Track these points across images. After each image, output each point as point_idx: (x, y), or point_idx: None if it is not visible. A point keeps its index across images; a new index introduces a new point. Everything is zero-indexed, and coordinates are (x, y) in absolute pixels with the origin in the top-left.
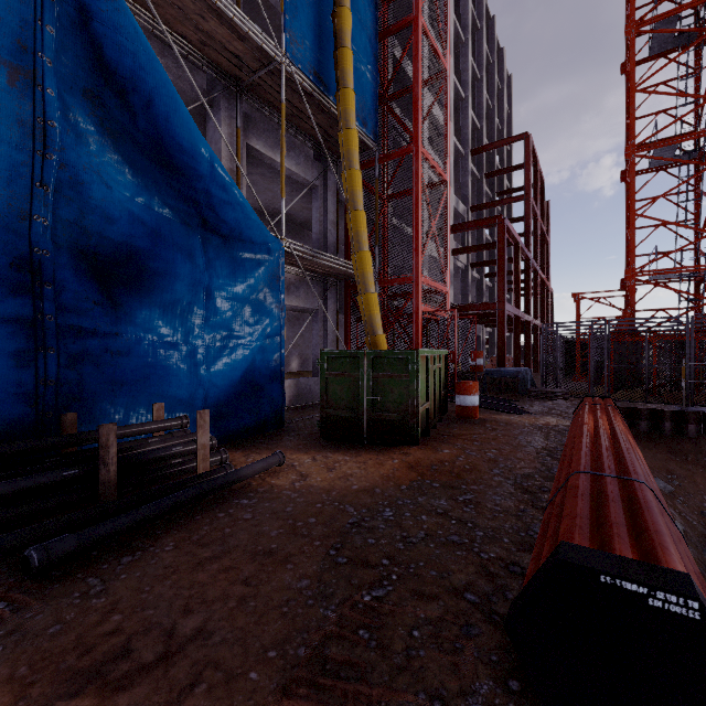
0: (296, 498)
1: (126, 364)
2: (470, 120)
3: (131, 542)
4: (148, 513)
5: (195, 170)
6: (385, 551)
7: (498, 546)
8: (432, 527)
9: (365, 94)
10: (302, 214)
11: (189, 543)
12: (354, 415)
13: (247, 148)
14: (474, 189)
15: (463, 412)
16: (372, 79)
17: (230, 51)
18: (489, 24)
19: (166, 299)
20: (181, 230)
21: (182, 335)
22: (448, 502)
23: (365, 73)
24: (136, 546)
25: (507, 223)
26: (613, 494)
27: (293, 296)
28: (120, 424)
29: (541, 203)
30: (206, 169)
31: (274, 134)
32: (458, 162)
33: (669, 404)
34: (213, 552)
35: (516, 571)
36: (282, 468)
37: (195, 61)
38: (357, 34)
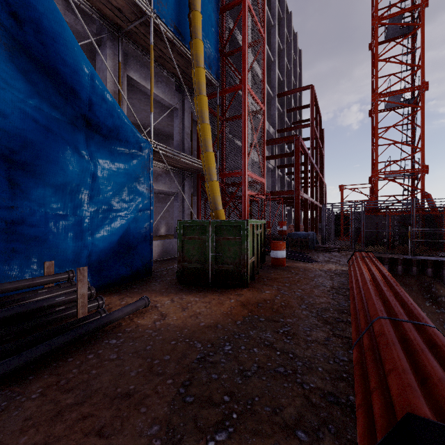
0: (155, 336)
1: (20, 231)
2: (277, 75)
3: (1, 390)
4: (21, 361)
5: (80, 83)
6: (226, 386)
7: (315, 376)
8: (263, 359)
9: (210, 47)
10: (168, 129)
11: (55, 388)
12: (202, 266)
13: (127, 78)
14: (279, 119)
15: (276, 261)
16: (215, 38)
17: (112, 4)
18: (288, 17)
19: (56, 181)
20: (70, 128)
21: (70, 209)
22: (272, 334)
23: (210, 33)
24: (4, 395)
25: (301, 140)
26: (419, 342)
27: (161, 183)
28: (15, 278)
29: (319, 130)
30: (89, 82)
31: (146, 69)
32: (269, 101)
33: (400, 254)
34: (75, 397)
35: (333, 401)
36: (148, 309)
37: (86, 9)
38: (205, 5)
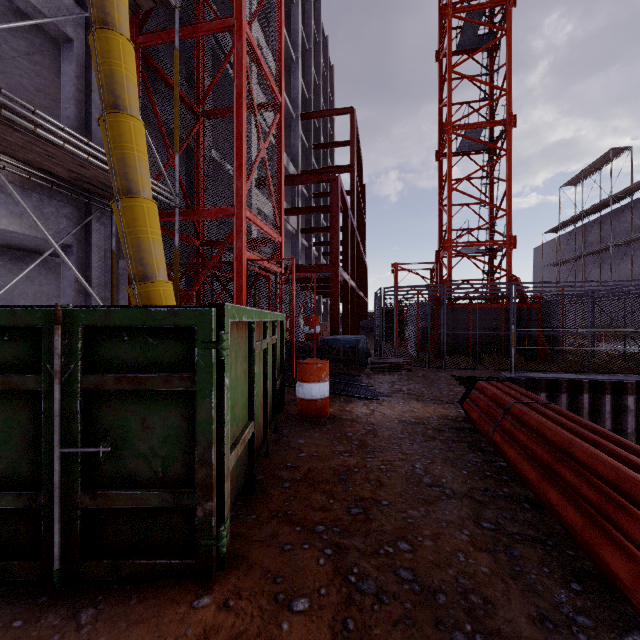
0: None
1: None
2: (300, 84)
3: None
4: None
5: None
6: None
7: None
8: None
9: None
10: None
11: None
12: (24, 504)
13: None
14: (303, 158)
15: (309, 408)
16: None
17: None
18: (316, 5)
19: None
20: None
21: None
22: None
23: None
24: None
25: (341, 182)
26: None
27: (4, 211)
28: None
29: (360, 183)
30: None
31: None
32: (288, 124)
33: (496, 370)
34: None
35: None
36: None
37: None
38: None
